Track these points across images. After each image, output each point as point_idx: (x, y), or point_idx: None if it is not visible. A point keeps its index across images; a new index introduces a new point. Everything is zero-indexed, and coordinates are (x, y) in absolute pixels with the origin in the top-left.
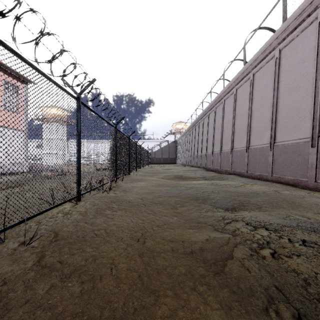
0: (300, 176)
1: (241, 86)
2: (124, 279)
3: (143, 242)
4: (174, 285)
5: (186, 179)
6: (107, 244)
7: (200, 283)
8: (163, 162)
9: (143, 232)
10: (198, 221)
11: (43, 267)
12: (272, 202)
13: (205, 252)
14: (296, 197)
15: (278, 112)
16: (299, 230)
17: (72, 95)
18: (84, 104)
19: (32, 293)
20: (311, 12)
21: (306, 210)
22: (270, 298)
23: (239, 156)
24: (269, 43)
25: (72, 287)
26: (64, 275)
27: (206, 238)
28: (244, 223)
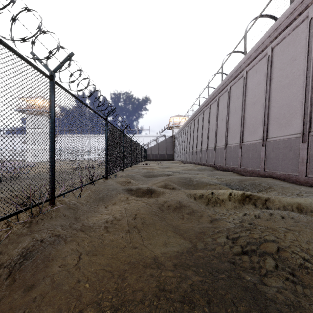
0: None
1: (283, 40)
2: None
3: None
4: None
5: (199, 187)
6: None
7: None
8: (160, 159)
9: None
10: None
11: None
12: None
13: None
14: None
15: None
16: None
17: None
18: None
19: None
20: None
21: None
22: None
23: (282, 149)
24: None
25: None
26: None
27: None
28: None
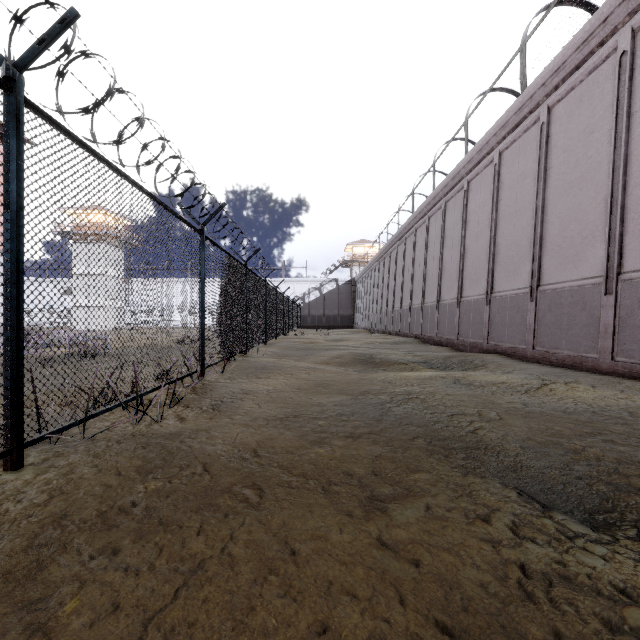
0: None
1: (513, 144)
2: None
3: None
4: None
5: (383, 365)
6: None
7: None
8: (327, 325)
9: None
10: None
11: None
12: None
13: None
14: None
15: (630, 193)
16: None
17: None
18: (48, 116)
19: None
20: None
21: None
22: None
23: (509, 309)
24: (601, 18)
25: None
26: None
27: None
28: None
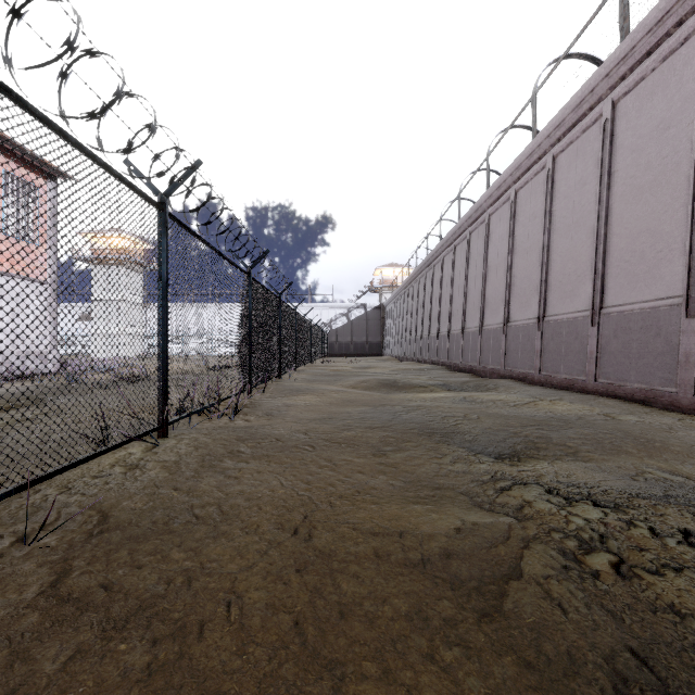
0: (661, 383)
1: (526, 185)
2: (259, 632)
3: (308, 535)
4: (381, 648)
5: (405, 388)
6: (222, 542)
7: (445, 642)
8: (355, 353)
9: (307, 511)
10: (434, 484)
11: (63, 601)
12: (601, 441)
13: (454, 560)
14: (654, 430)
15: (609, 241)
16: (672, 507)
17: (148, 198)
18: (175, 218)
19: (25, 671)
20: (684, 17)
21: (681, 459)
22: (620, 682)
23: (522, 338)
24: (589, 88)
25: (128, 654)
26: (111, 622)
27: (456, 527)
28: (542, 490)
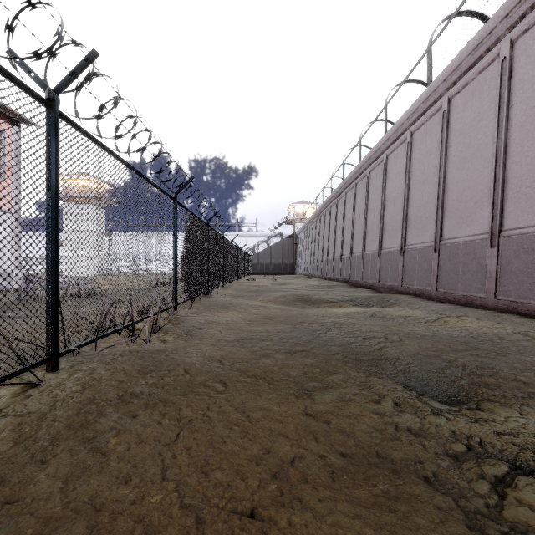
0: None
1: (421, 126)
2: None
3: None
4: None
5: (317, 303)
6: None
7: None
8: (273, 272)
9: None
10: (388, 460)
11: None
12: None
13: None
14: None
15: (508, 169)
16: None
17: (24, 86)
18: (73, 122)
19: None
20: None
21: None
22: None
23: (418, 259)
24: (487, 31)
25: None
26: None
27: None
28: None
